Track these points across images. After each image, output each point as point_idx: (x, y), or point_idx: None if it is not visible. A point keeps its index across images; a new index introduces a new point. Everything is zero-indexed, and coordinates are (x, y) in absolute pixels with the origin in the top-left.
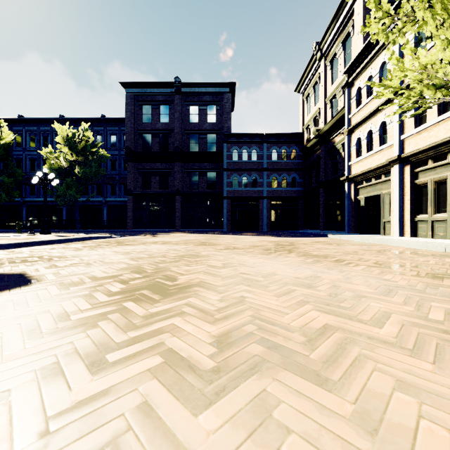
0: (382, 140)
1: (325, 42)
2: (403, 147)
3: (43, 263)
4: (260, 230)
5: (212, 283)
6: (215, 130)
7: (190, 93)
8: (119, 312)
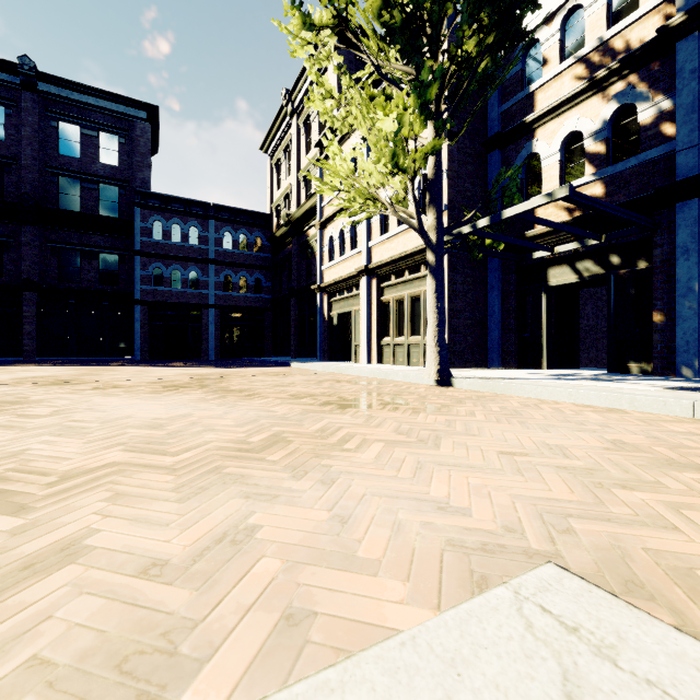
0: (354, 243)
1: (298, 94)
2: (371, 256)
3: None
4: (204, 358)
5: None
6: (117, 179)
7: (61, 98)
8: None
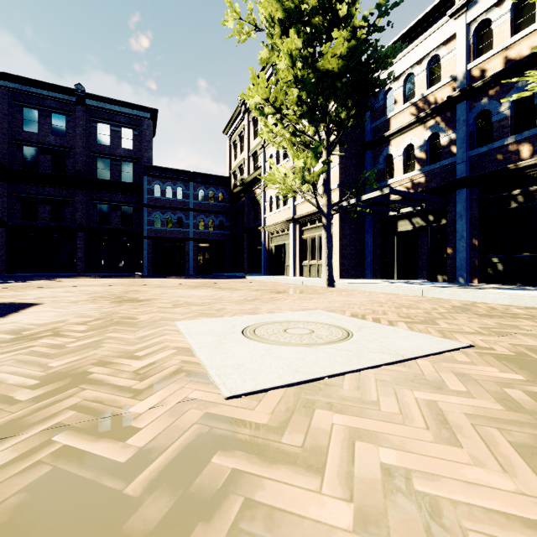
0: (285, 201)
1: None
2: (296, 210)
3: (3, 299)
4: (186, 273)
5: (161, 298)
6: (132, 158)
7: (99, 108)
8: (125, 305)
